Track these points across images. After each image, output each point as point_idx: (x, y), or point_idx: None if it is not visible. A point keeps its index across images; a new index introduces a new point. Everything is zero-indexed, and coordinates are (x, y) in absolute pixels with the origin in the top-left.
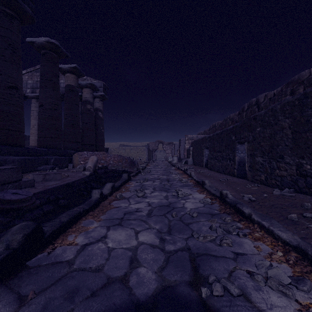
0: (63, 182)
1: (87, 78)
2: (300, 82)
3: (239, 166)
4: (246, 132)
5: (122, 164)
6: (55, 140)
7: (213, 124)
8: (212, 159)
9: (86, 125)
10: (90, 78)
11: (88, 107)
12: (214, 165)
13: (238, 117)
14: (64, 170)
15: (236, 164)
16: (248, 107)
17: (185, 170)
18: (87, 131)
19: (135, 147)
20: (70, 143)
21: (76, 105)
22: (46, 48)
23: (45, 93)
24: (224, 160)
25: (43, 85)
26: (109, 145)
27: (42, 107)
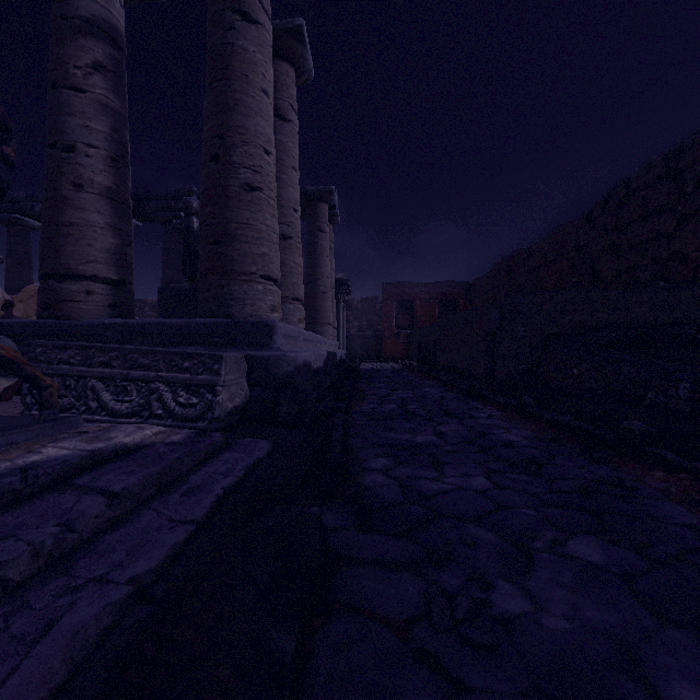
0: None
1: None
2: (147, 304)
3: None
4: None
5: None
6: None
7: None
8: None
9: None
10: None
11: None
12: None
13: None
14: None
15: None
16: None
17: None
18: None
19: None
20: None
21: None
22: None
23: None
24: None
25: None
26: None
27: None
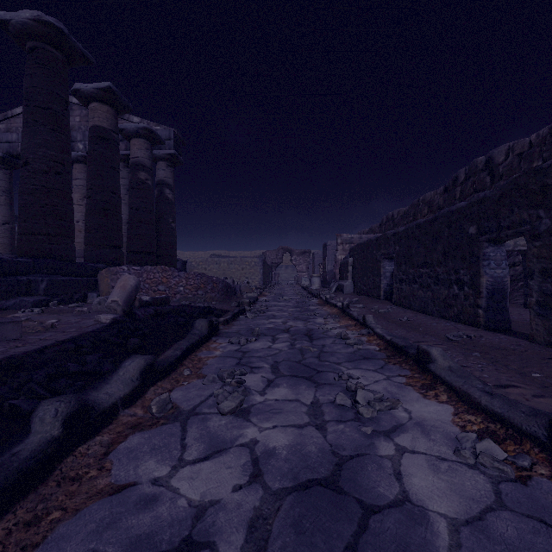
0: (11, 349)
1: (142, 121)
2: None
3: (490, 301)
4: (525, 210)
5: (206, 293)
6: (58, 240)
7: (389, 215)
8: (404, 283)
9: (136, 213)
10: (149, 121)
11: (142, 178)
12: (411, 295)
13: (443, 198)
14: (64, 309)
15: (482, 296)
16: (468, 176)
17: (345, 307)
18: (138, 226)
19: (238, 260)
20: (99, 248)
21: (113, 169)
22: (35, 38)
23: (33, 137)
24: (440, 284)
25: (30, 119)
26: (194, 256)
27: (27, 168)
